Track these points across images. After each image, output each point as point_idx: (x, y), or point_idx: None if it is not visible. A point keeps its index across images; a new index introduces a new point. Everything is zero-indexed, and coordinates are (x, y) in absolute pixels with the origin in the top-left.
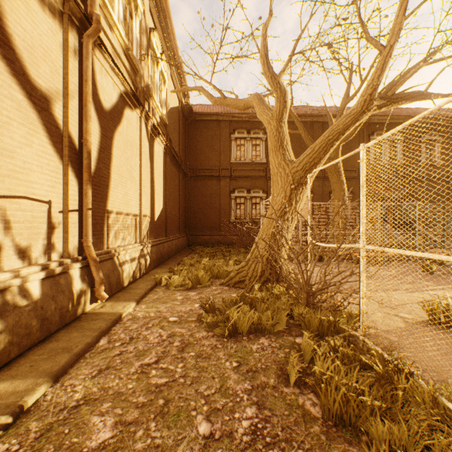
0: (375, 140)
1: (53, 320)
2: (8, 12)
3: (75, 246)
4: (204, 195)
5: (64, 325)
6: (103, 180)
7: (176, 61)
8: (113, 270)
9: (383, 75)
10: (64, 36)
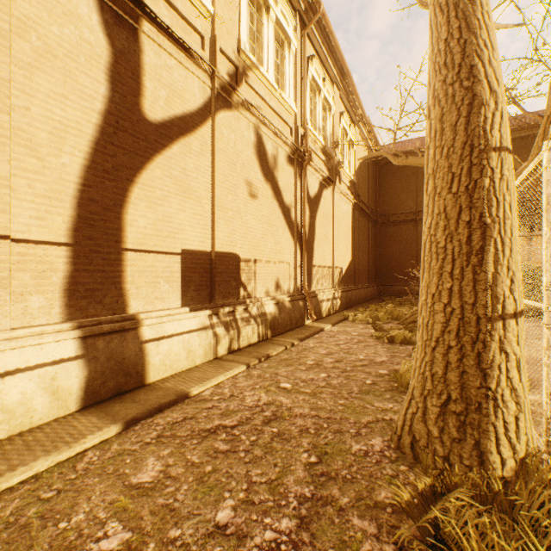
0: None
1: (293, 322)
2: (278, 179)
3: (299, 287)
4: (397, 242)
5: (297, 327)
6: (310, 245)
7: (363, 120)
8: (316, 304)
9: (547, 137)
10: (294, 171)
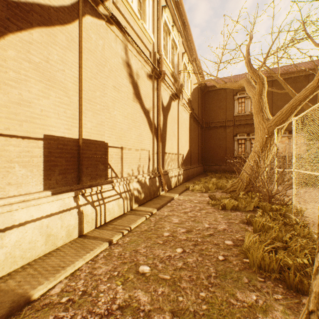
0: (297, 117)
1: (152, 194)
2: (140, 87)
3: (156, 168)
4: (214, 139)
5: (154, 197)
6: (164, 139)
7: (196, 61)
8: (168, 179)
9: None
10: (152, 84)
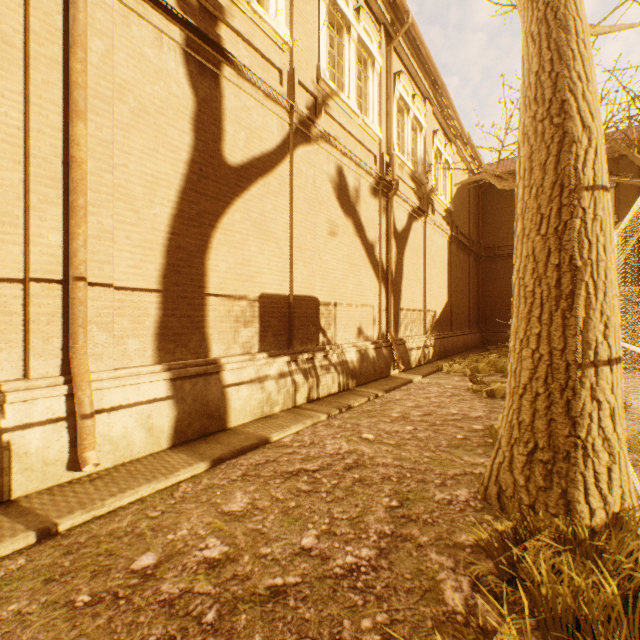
0: None
1: (377, 372)
2: (360, 214)
3: (384, 333)
4: (505, 279)
5: (381, 377)
6: (397, 286)
7: (462, 137)
8: (404, 352)
9: None
10: (379, 203)
